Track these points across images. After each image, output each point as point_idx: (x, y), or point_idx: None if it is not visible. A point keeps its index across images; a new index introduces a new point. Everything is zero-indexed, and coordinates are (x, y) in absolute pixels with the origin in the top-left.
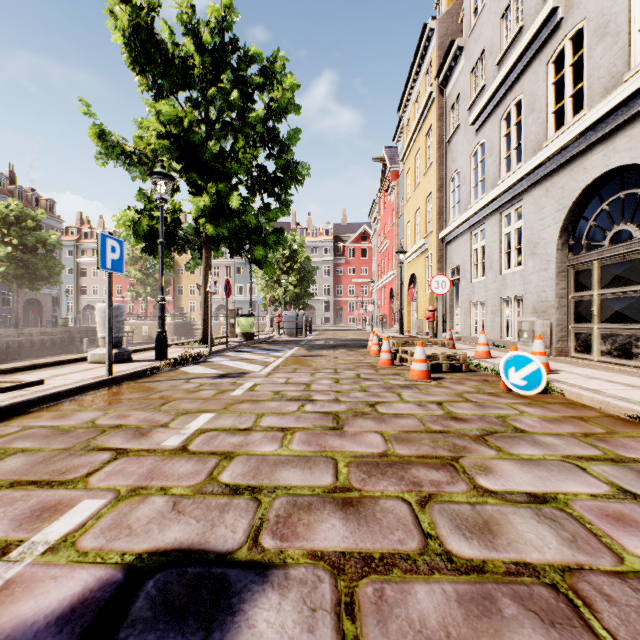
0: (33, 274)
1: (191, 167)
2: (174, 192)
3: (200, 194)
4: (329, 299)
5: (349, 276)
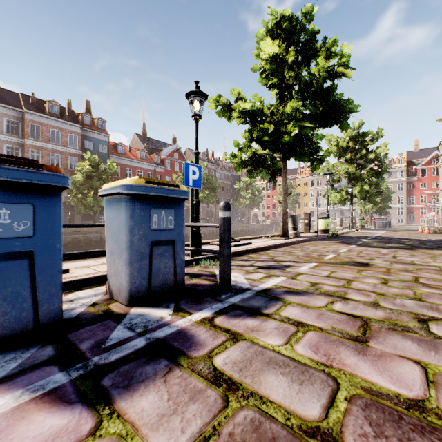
0: (253, 203)
1: (352, 179)
2: (339, 181)
3: (355, 186)
4: (402, 206)
5: (420, 189)
